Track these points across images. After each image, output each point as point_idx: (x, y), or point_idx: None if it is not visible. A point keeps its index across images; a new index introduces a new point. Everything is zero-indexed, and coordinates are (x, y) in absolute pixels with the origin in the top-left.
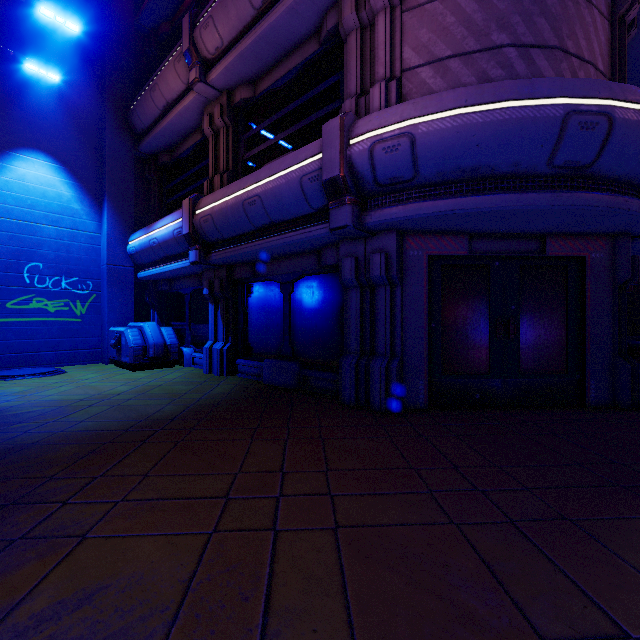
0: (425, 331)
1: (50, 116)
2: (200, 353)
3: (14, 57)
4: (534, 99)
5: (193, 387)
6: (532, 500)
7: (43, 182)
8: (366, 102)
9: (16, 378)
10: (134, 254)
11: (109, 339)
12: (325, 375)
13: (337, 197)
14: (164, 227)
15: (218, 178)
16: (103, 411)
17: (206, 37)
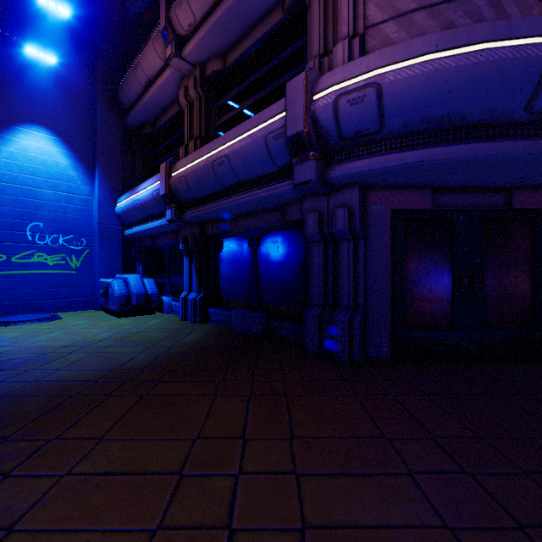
0: (388, 284)
1: (49, 95)
2: (177, 302)
3: (18, 44)
4: (512, 39)
5: (168, 334)
6: (536, 491)
7: (43, 152)
8: (329, 61)
9: (16, 324)
10: (121, 214)
11: (99, 289)
12: (289, 325)
13: (301, 153)
14: (145, 189)
15: (192, 144)
16: (81, 359)
17: (180, 15)
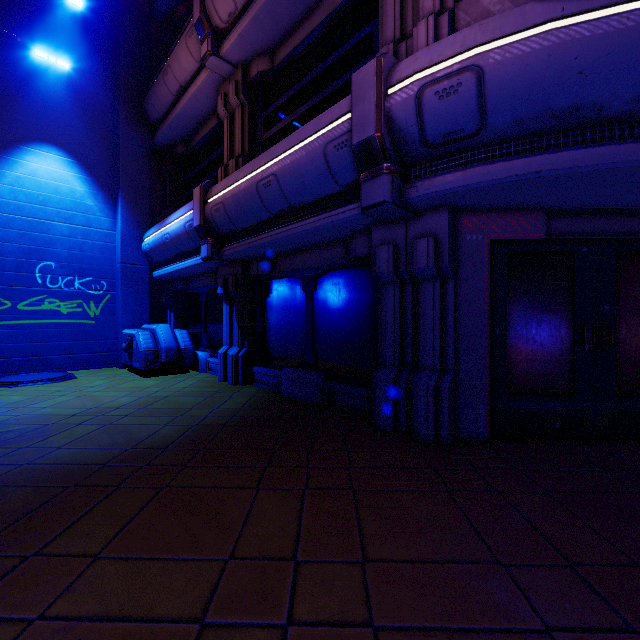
0: (487, 339)
1: (63, 108)
2: (216, 358)
3: (25, 47)
4: None
5: (202, 400)
6: None
7: (55, 177)
8: (407, 47)
9: (20, 385)
10: (148, 252)
11: (122, 342)
12: (354, 390)
13: (371, 166)
14: (176, 221)
15: (233, 163)
16: (89, 433)
17: (218, 2)
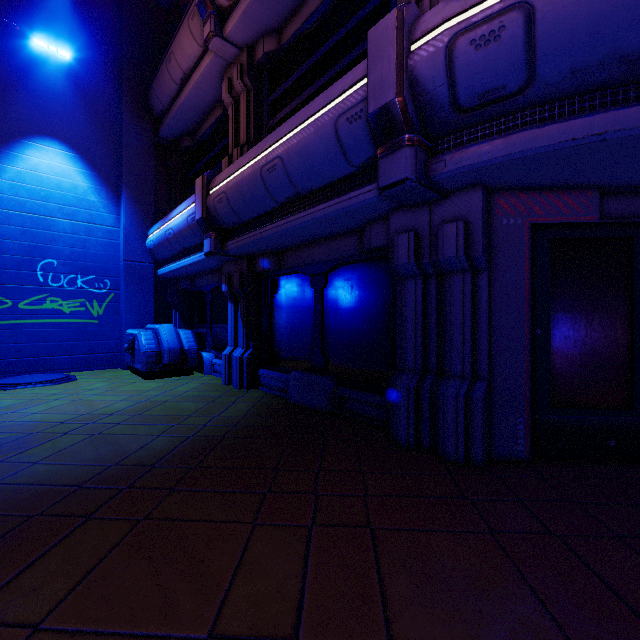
0: (527, 341)
1: (65, 101)
2: (221, 359)
3: (27, 37)
4: None
5: (202, 406)
6: None
7: (57, 172)
8: (432, 3)
9: (17, 387)
10: (153, 249)
11: (125, 342)
12: (369, 398)
13: (390, 137)
14: (179, 215)
15: (237, 152)
16: (74, 444)
17: None
